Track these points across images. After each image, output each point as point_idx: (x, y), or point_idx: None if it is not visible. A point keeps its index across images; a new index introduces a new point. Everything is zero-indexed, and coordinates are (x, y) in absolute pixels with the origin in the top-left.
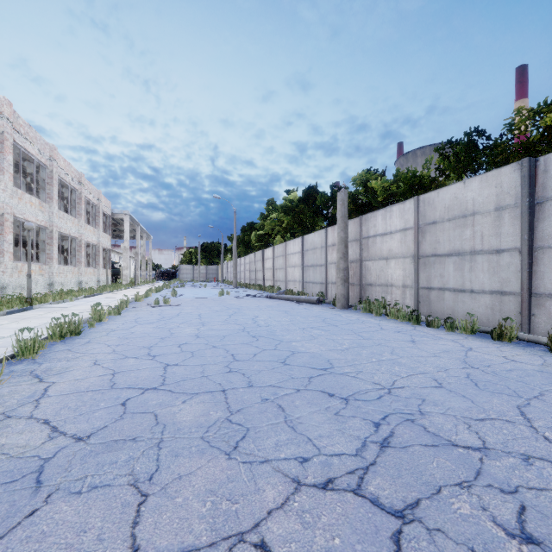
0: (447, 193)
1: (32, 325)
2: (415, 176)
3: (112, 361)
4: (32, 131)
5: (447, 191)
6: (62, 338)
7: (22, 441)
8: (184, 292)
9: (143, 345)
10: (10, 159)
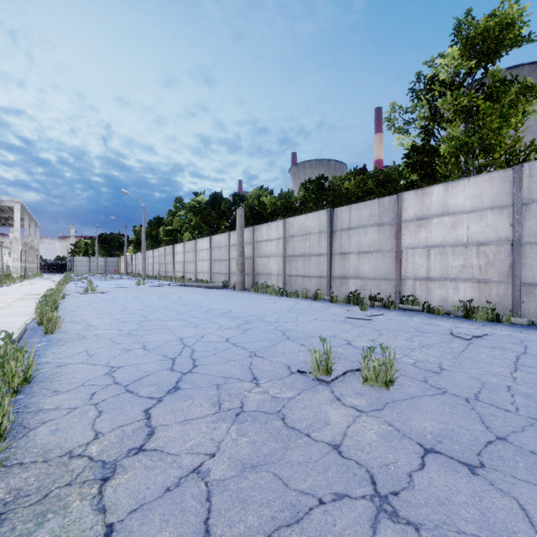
0: (299, 220)
1: None
2: (288, 202)
3: (107, 316)
4: None
5: (299, 219)
6: None
7: (110, 332)
8: (96, 284)
9: (116, 310)
10: None
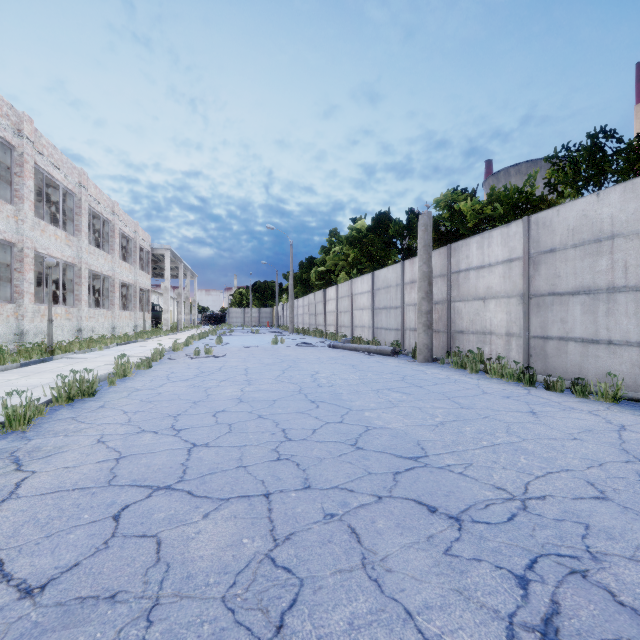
0: (571, 210)
1: (43, 381)
2: (520, 192)
3: (122, 438)
4: (57, 153)
5: (571, 208)
6: (70, 401)
7: None
8: (231, 340)
9: (168, 412)
10: (31, 185)
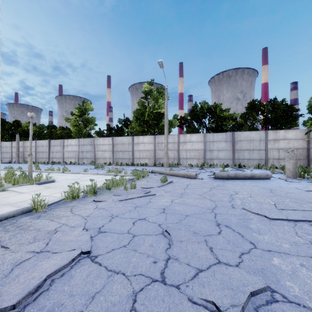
0: (40, 141)
1: None
2: (39, 133)
3: None
4: None
5: (40, 141)
6: None
7: None
8: None
9: None
10: None
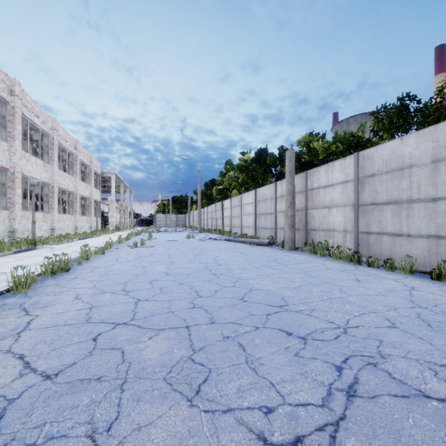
0: (385, 149)
1: (32, 263)
2: (353, 136)
3: (91, 296)
4: (37, 106)
5: (385, 147)
6: (53, 274)
7: None
8: (158, 236)
9: (120, 281)
10: (20, 129)
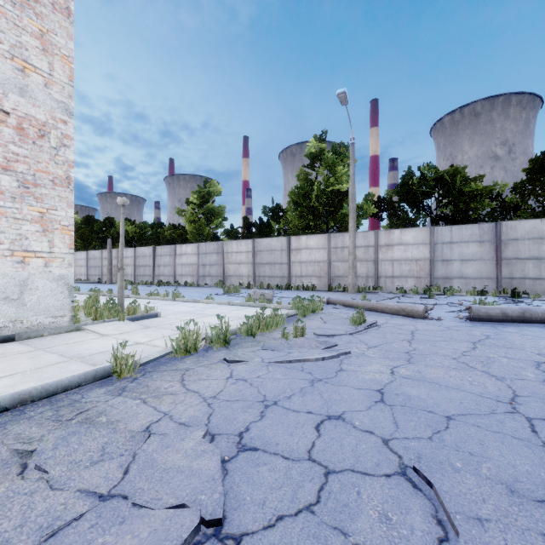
0: (141, 249)
1: None
2: (140, 236)
3: None
4: None
5: (141, 248)
6: None
7: None
8: None
9: None
10: None
